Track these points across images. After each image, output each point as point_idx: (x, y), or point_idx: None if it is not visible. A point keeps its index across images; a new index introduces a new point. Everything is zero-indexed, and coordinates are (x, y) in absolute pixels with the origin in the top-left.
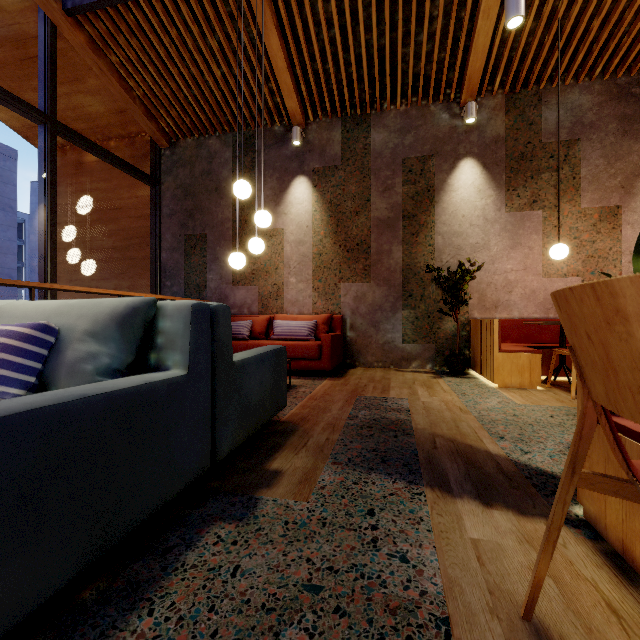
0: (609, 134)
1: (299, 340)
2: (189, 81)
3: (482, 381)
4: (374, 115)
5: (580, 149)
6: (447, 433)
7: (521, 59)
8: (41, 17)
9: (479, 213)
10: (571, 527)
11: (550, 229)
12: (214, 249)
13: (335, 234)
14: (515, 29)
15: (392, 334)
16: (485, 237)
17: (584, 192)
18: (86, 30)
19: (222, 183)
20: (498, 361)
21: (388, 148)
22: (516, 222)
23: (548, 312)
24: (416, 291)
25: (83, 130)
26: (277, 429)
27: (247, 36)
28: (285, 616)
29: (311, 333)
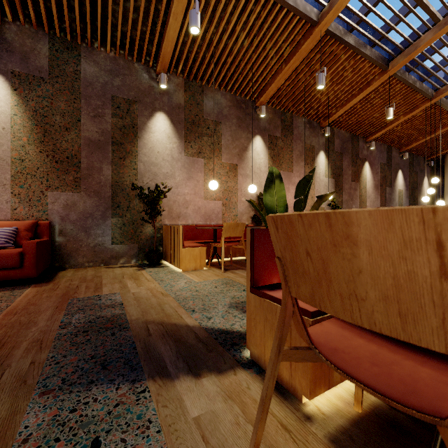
0: (233, 124)
1: None
2: None
3: (172, 268)
4: (85, 48)
5: (221, 128)
6: (157, 318)
7: (193, 60)
8: None
9: (169, 152)
10: (247, 369)
11: (208, 171)
12: None
13: (41, 143)
14: (191, 38)
15: (102, 238)
16: (172, 169)
17: (223, 153)
18: None
19: None
20: (183, 254)
21: (99, 82)
22: (190, 163)
23: (207, 221)
24: (123, 203)
25: None
26: None
27: None
28: None
29: (9, 240)
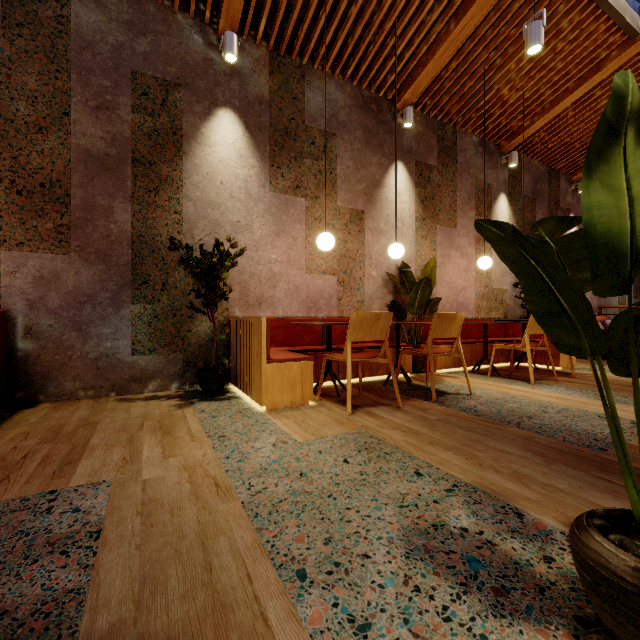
0: (357, 140)
1: None
2: None
3: (246, 402)
4: None
5: (336, 145)
6: (180, 623)
7: (287, 13)
8: None
9: (241, 184)
10: None
11: (312, 221)
12: None
13: None
14: None
15: (114, 342)
16: (248, 216)
17: (339, 190)
18: None
19: None
20: (267, 375)
21: (106, 42)
22: (281, 205)
23: (310, 311)
24: (155, 276)
25: None
26: None
27: None
28: None
29: None
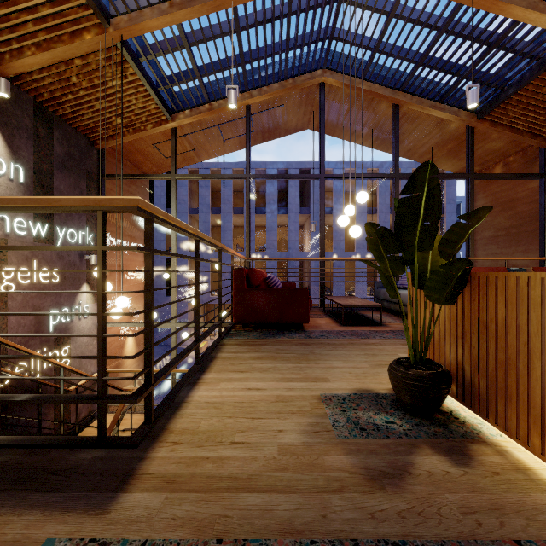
0: None
1: None
2: None
3: None
4: None
5: None
6: None
7: None
8: (466, 128)
9: None
10: None
11: None
12: None
13: None
14: None
15: None
16: None
17: None
18: (488, 118)
19: None
20: None
21: None
22: None
23: None
24: None
25: (491, 159)
26: None
27: None
28: None
29: None
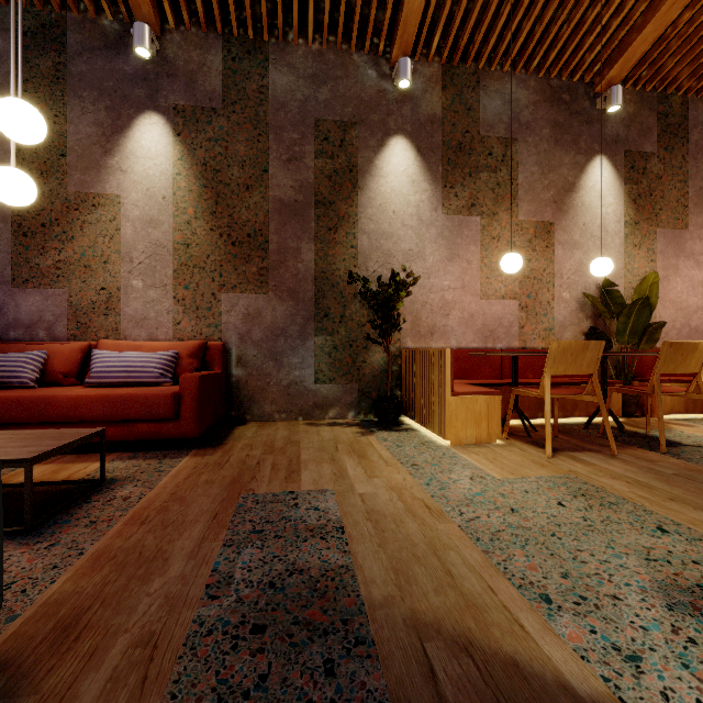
0: (543, 140)
1: (142, 385)
2: None
3: (426, 435)
4: (274, 45)
5: (517, 151)
6: (442, 609)
7: (462, 20)
8: None
9: (413, 211)
10: None
11: (489, 241)
12: None
13: (213, 215)
14: None
15: (301, 371)
16: (420, 243)
17: (521, 202)
18: None
19: None
20: (451, 408)
21: (295, 99)
22: (454, 228)
23: (487, 341)
24: (334, 309)
25: None
26: None
27: None
28: None
29: (166, 372)
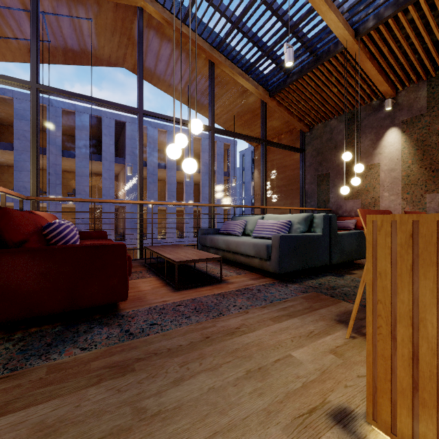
0: None
1: None
2: (320, 100)
3: None
4: None
5: None
6: None
7: None
8: (261, 102)
9: None
10: None
11: None
12: (333, 180)
13: (421, 161)
14: None
15: None
16: None
17: None
18: (276, 98)
19: (338, 143)
20: None
21: None
22: None
23: None
24: None
25: (271, 134)
26: (359, 266)
27: (351, 68)
28: (346, 287)
29: None
